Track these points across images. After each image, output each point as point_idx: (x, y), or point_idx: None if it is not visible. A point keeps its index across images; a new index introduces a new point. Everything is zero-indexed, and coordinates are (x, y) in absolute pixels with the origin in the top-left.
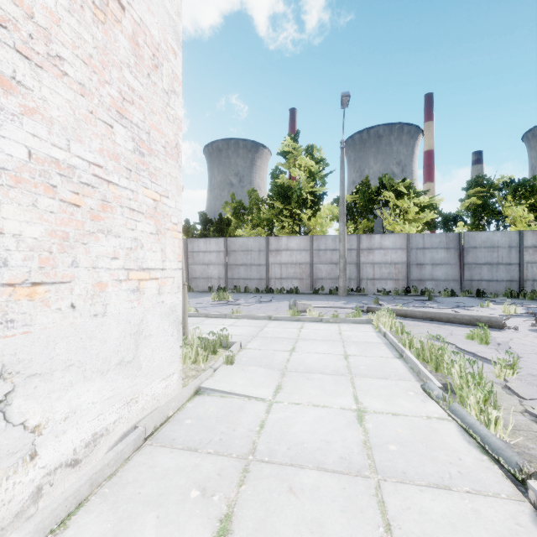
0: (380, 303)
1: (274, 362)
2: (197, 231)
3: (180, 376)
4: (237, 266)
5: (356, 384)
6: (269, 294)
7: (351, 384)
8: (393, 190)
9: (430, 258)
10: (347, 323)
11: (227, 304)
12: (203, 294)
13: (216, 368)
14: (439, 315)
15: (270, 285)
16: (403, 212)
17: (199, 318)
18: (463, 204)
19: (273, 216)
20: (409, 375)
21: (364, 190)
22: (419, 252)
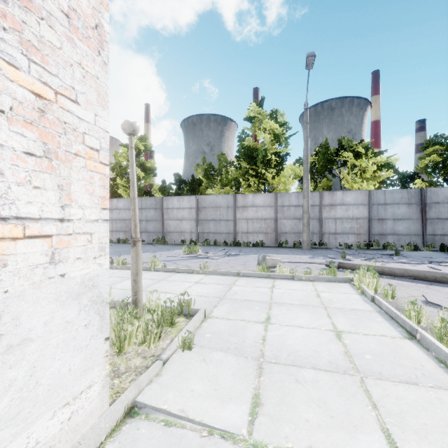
0: (347, 257)
1: (246, 342)
2: (172, 190)
3: (106, 383)
4: (207, 221)
5: (374, 397)
6: (237, 247)
7: (368, 397)
8: (352, 151)
9: (391, 213)
10: (322, 281)
11: (197, 257)
12: (176, 247)
13: (167, 358)
14: (423, 274)
15: (237, 239)
16: (360, 171)
17: (166, 273)
18: (423, 161)
19: (240, 176)
20: (446, 377)
21: (323, 151)
22: (380, 207)
